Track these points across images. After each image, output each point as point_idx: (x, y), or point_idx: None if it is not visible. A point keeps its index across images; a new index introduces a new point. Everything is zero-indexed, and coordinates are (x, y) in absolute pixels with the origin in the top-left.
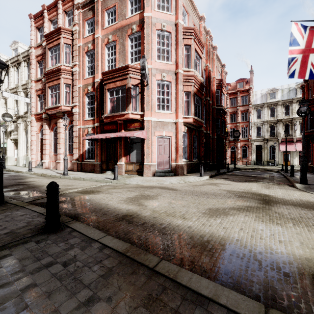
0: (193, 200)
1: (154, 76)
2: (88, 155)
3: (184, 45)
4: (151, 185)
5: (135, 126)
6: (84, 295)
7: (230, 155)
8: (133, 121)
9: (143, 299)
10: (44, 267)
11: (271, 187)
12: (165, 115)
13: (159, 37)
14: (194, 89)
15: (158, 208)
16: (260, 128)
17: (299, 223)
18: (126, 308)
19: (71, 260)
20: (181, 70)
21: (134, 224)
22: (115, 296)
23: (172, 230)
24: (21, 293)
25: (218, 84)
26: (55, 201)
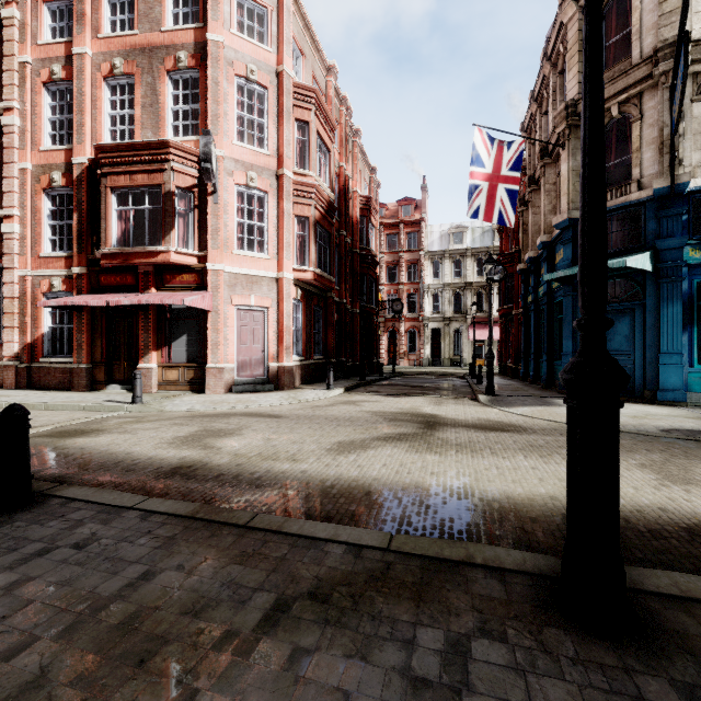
0: (312, 431)
1: (231, 175)
2: (50, 347)
3: (295, 120)
4: (225, 411)
5: (184, 281)
6: (134, 571)
7: (388, 348)
8: (180, 270)
9: (235, 557)
10: (34, 556)
11: (443, 403)
12: (255, 262)
13: (242, 92)
14: (316, 213)
15: (245, 450)
16: (438, 296)
17: (464, 449)
18: (209, 570)
19: (88, 539)
20: (290, 171)
21: (199, 479)
22: (189, 563)
23: (273, 479)
24: (7, 591)
25: (363, 206)
26: (23, 445)
